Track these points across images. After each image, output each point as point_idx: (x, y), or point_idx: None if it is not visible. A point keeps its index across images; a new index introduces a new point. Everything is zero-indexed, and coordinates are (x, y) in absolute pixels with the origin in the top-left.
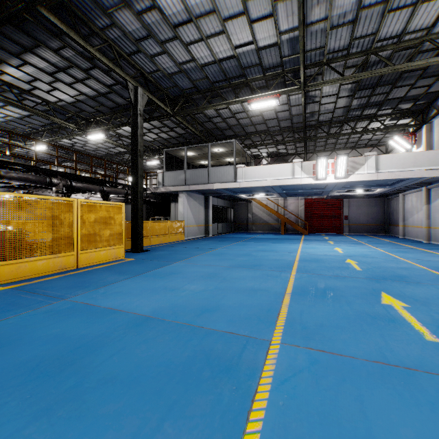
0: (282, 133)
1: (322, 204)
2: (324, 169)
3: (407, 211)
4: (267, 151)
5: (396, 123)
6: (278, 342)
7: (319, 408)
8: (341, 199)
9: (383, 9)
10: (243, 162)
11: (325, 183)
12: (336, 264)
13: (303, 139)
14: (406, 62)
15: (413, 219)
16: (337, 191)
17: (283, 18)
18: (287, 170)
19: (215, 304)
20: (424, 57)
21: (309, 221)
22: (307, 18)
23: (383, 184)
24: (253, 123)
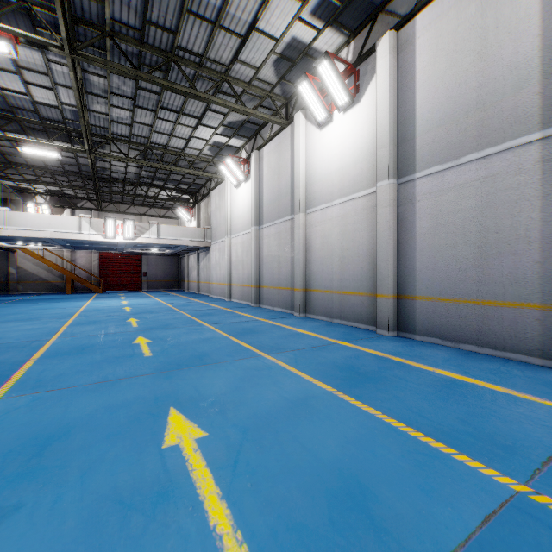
0: (68, 175)
1: (120, 260)
2: (113, 229)
3: (190, 269)
4: (46, 188)
5: (182, 196)
6: (56, 338)
7: (72, 344)
8: (140, 256)
9: (150, 128)
10: (4, 197)
11: (115, 242)
12: (114, 310)
13: (95, 190)
14: (175, 161)
15: (193, 276)
16: (133, 248)
17: (65, 96)
18: (73, 224)
19: (1, 337)
20: (185, 163)
21: (105, 278)
22: (90, 106)
23: (169, 247)
24: (23, 155)
